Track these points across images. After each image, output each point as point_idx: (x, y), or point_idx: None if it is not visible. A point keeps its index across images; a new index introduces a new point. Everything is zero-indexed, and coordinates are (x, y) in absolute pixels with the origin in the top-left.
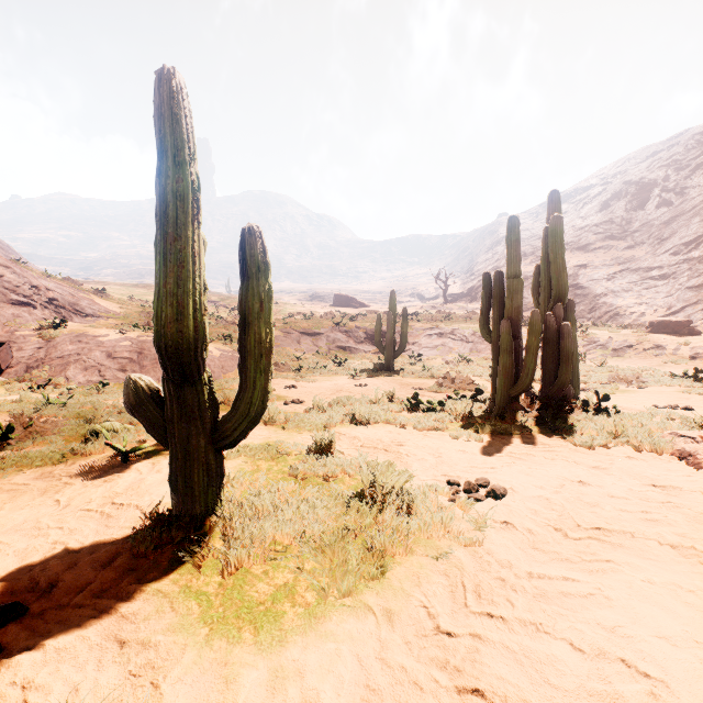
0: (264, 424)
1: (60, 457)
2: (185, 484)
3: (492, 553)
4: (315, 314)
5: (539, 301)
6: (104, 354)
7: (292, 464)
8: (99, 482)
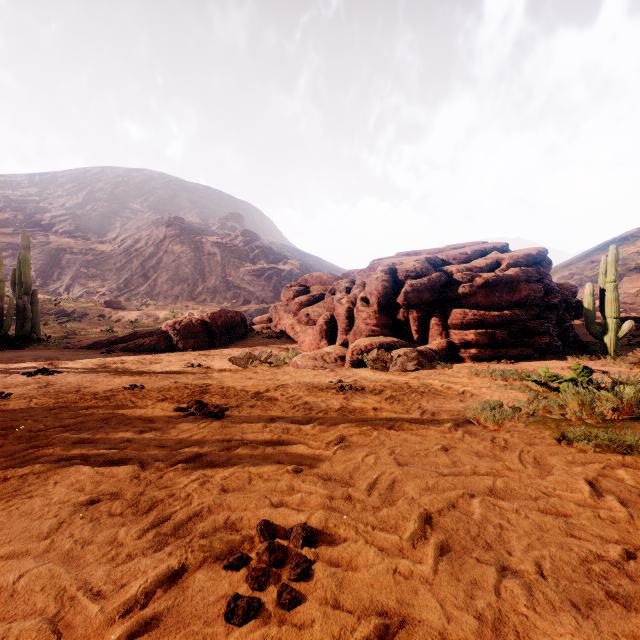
0: None
1: None
2: None
3: None
4: None
5: (16, 290)
6: None
7: None
8: None
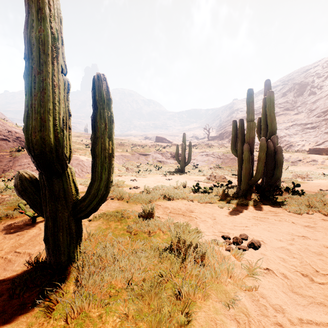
0: (117, 199)
1: None
2: (53, 243)
3: (265, 297)
4: (147, 146)
5: (261, 136)
6: None
7: (130, 224)
8: (14, 236)
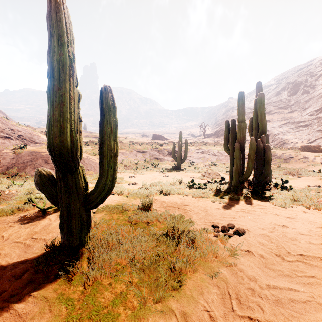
0: (117, 194)
1: (11, 212)
2: (68, 229)
3: (243, 270)
4: (144, 143)
5: (252, 135)
6: (44, 161)
7: (130, 215)
8: (28, 226)
